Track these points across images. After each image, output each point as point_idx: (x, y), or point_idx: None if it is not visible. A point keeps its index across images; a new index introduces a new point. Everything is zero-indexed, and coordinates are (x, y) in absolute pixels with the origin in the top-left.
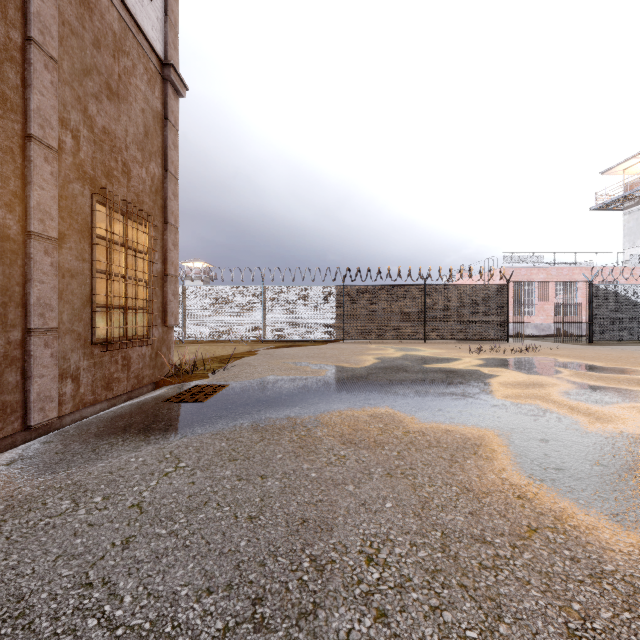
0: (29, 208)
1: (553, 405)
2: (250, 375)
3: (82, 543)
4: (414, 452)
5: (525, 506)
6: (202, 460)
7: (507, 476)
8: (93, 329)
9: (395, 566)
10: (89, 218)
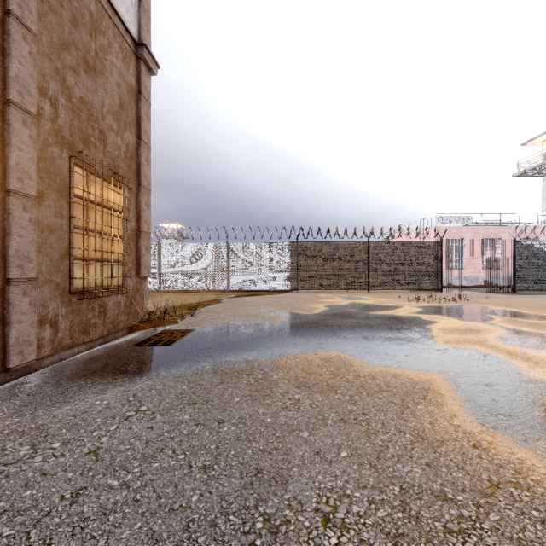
0: (8, 167)
1: (492, 350)
2: (214, 321)
3: (31, 496)
4: (365, 396)
5: (482, 457)
6: (163, 403)
7: (459, 423)
8: (71, 279)
9: (354, 528)
10: (67, 179)
